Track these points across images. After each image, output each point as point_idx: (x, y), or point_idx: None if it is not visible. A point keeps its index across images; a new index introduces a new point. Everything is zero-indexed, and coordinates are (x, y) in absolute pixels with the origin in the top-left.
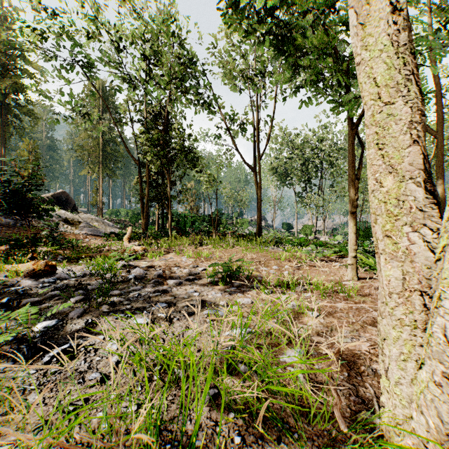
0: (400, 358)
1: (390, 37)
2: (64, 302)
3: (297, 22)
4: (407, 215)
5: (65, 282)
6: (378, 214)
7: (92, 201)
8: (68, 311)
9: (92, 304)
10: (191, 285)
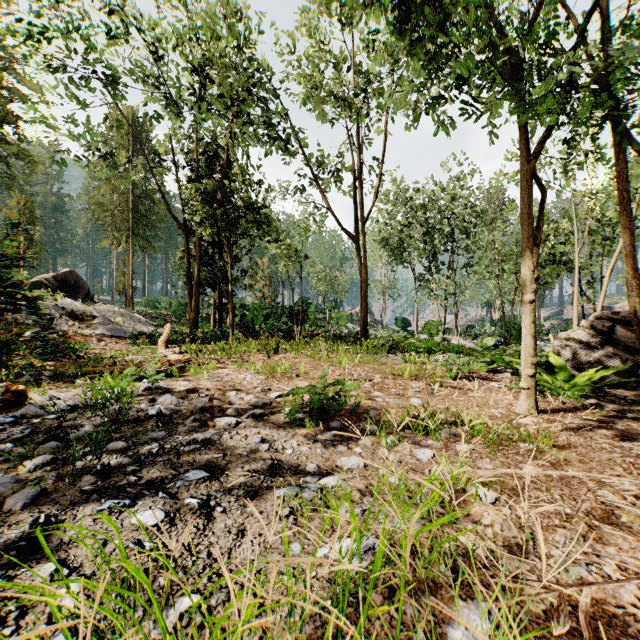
0: None
1: None
2: (15, 467)
3: None
4: None
5: (35, 422)
6: None
7: (118, 286)
8: (10, 493)
9: (66, 473)
10: (257, 428)
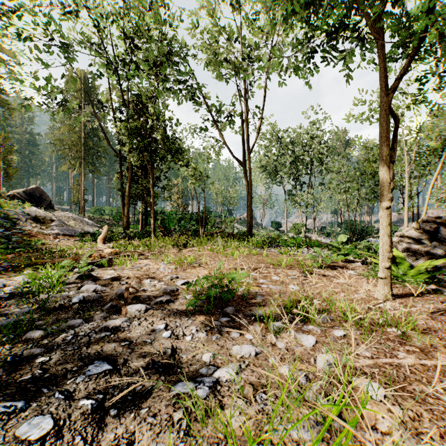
0: None
1: None
2: None
3: None
4: None
5: None
6: None
7: (74, 198)
8: None
9: None
10: (162, 314)
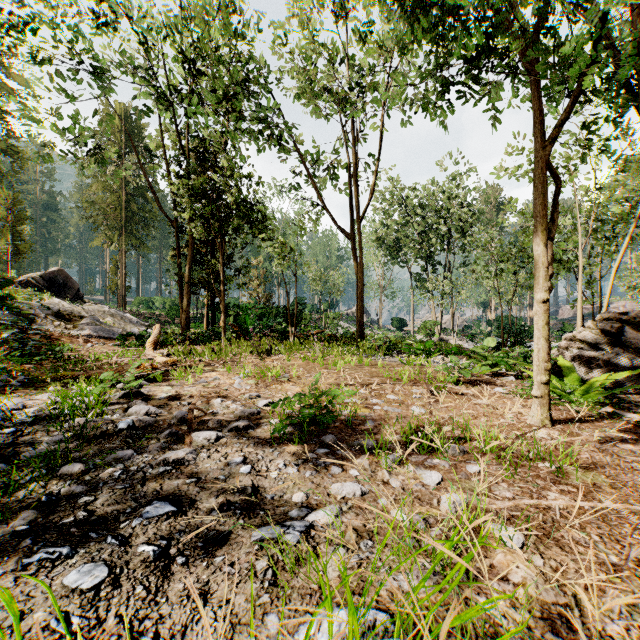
0: None
1: None
2: None
3: None
4: None
5: None
6: None
7: (110, 286)
8: None
9: (4, 506)
10: (239, 444)
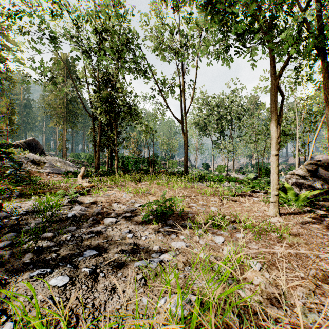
0: None
1: None
2: None
3: None
4: None
5: (5, 221)
6: None
7: (58, 147)
8: None
9: (17, 252)
10: (127, 224)
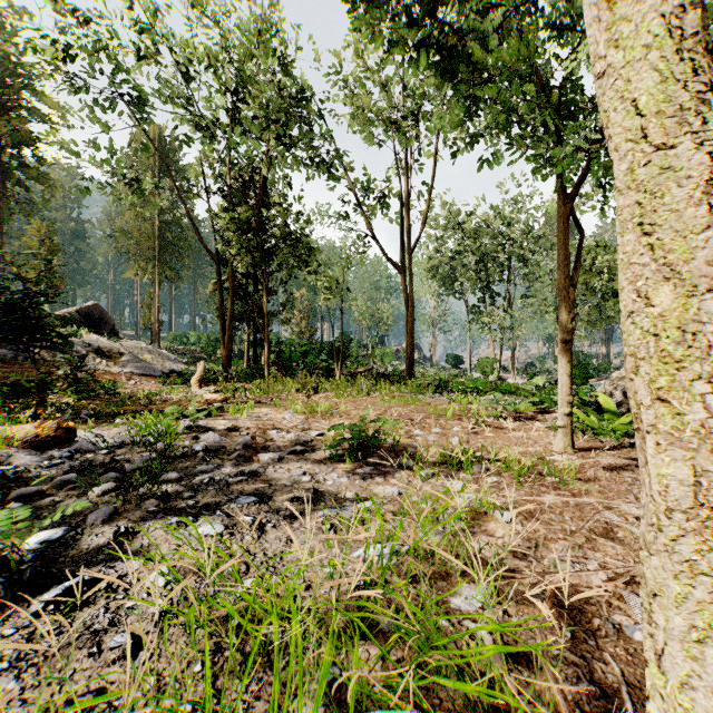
0: (690, 636)
1: (666, 21)
2: (84, 493)
3: (475, 25)
4: (702, 361)
5: (89, 457)
6: (642, 357)
7: (143, 320)
8: (87, 511)
9: (131, 498)
10: (299, 463)
